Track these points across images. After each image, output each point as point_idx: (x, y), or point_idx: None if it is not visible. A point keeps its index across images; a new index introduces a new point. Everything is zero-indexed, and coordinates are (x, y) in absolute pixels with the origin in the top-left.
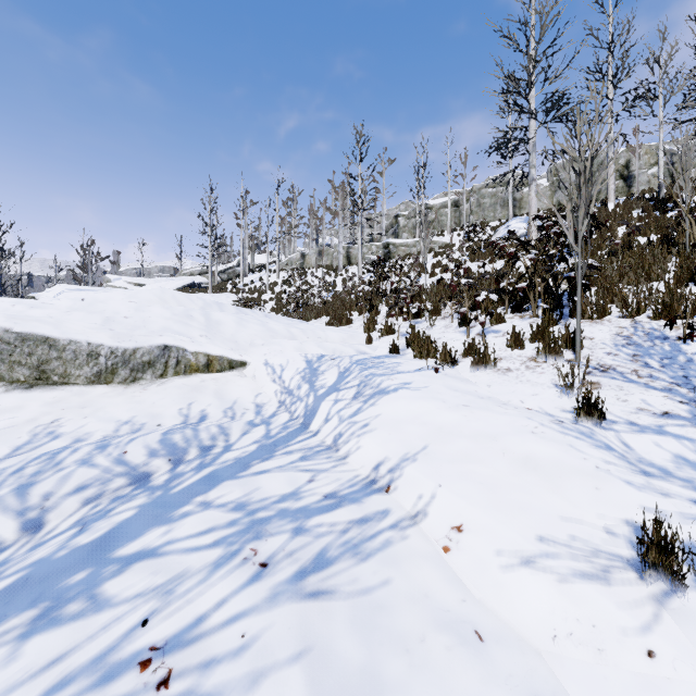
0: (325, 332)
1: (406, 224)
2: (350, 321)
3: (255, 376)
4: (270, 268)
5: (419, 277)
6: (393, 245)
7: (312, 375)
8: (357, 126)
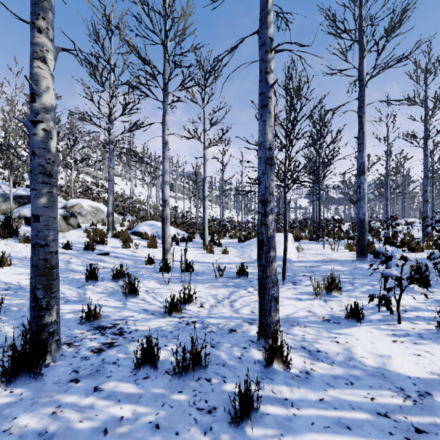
0: None
1: None
2: None
3: None
4: None
5: None
6: None
7: None
8: None
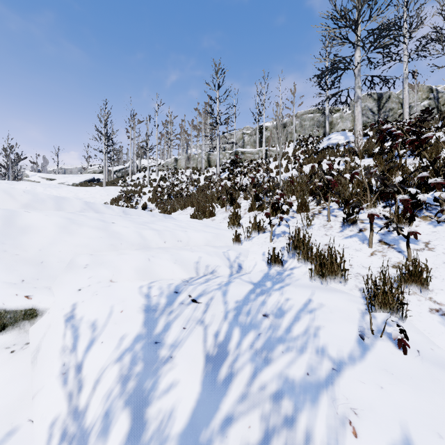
0: (187, 232)
1: (249, 139)
2: (213, 214)
3: (38, 350)
4: (152, 168)
5: (267, 175)
6: (241, 152)
7: (146, 368)
8: (215, 61)
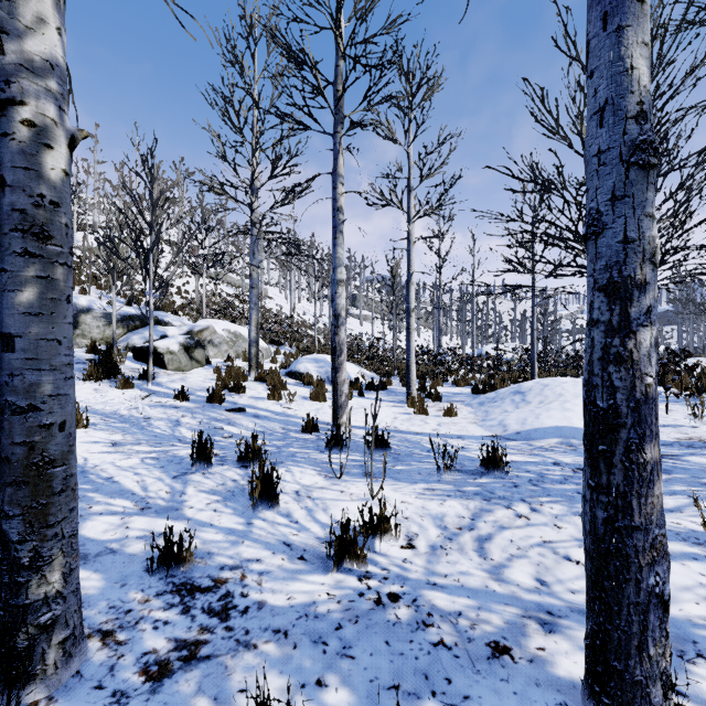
0: None
1: None
2: None
3: None
4: None
5: None
6: None
7: None
8: None
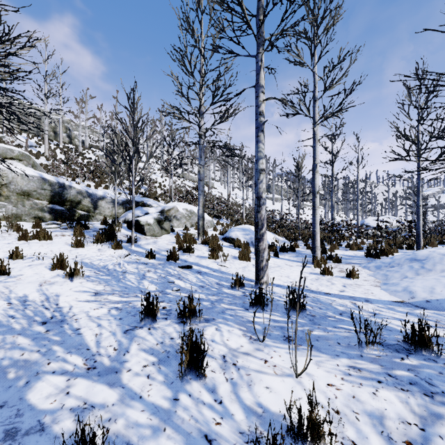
0: None
1: None
2: None
3: None
4: None
5: None
6: None
7: None
8: None
